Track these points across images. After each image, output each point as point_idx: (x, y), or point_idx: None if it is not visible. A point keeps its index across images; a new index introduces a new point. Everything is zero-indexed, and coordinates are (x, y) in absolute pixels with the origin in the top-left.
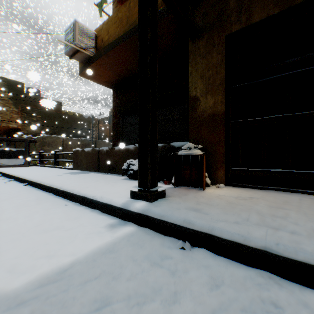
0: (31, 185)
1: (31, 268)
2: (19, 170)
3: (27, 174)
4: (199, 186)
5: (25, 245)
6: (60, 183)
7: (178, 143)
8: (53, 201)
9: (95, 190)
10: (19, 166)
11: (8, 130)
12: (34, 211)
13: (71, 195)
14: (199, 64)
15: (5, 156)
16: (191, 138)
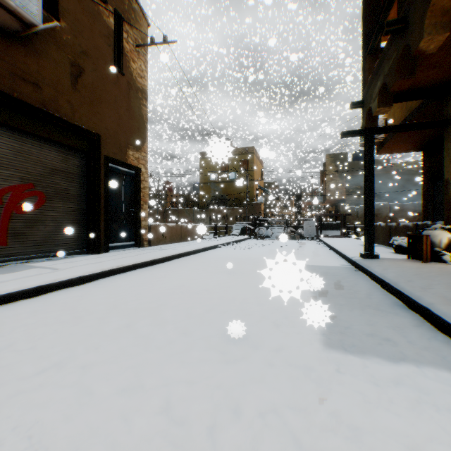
0: (332, 249)
1: (313, 264)
2: (333, 240)
3: (333, 243)
4: (425, 260)
5: (314, 261)
6: (342, 249)
7: (439, 222)
8: (334, 256)
9: (352, 253)
10: (336, 237)
11: (335, 201)
12: (323, 257)
13: (342, 254)
14: (448, 149)
15: (328, 228)
16: (443, 218)
